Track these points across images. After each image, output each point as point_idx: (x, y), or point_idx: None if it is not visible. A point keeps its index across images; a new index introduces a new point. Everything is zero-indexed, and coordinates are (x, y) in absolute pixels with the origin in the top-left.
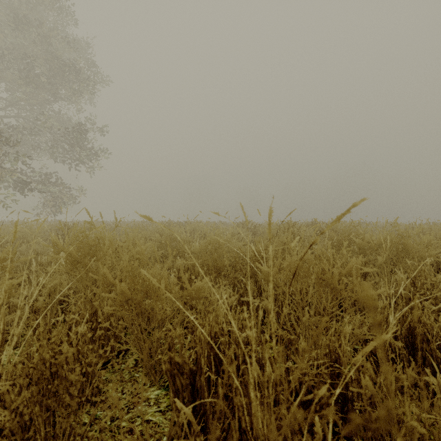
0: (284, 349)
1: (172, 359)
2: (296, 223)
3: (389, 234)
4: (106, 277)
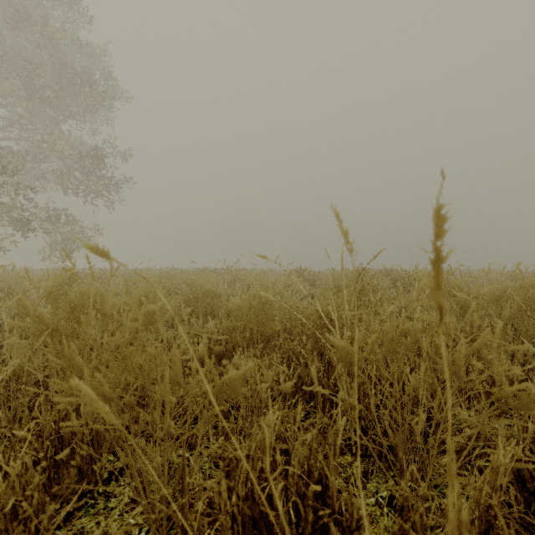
0: (398, 524)
1: None
2: (369, 271)
3: (507, 286)
4: (77, 361)
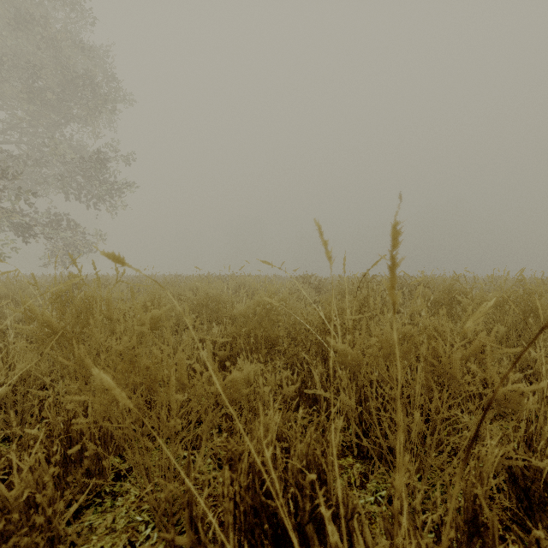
0: (387, 509)
1: (174, 543)
2: (375, 277)
3: (511, 292)
4: (86, 363)
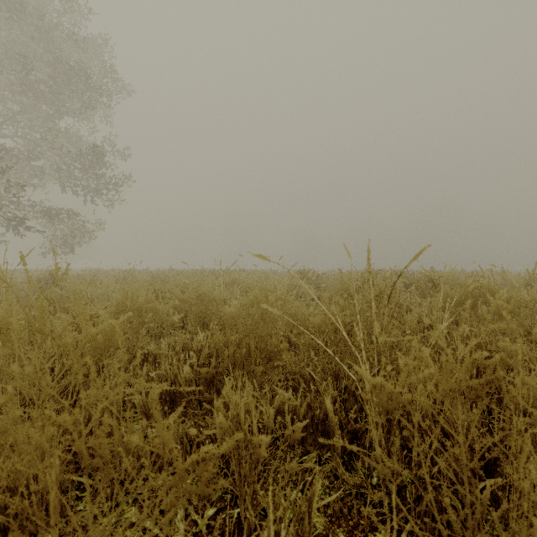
0: None
1: None
2: (381, 272)
3: None
4: None
